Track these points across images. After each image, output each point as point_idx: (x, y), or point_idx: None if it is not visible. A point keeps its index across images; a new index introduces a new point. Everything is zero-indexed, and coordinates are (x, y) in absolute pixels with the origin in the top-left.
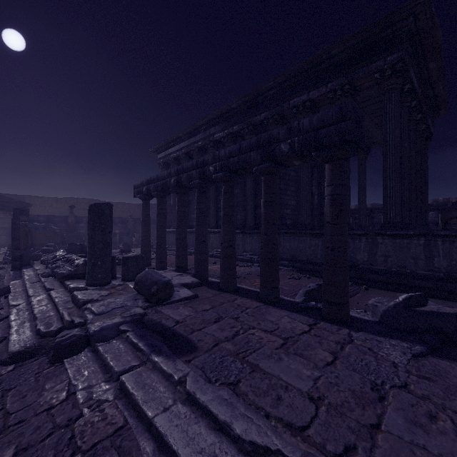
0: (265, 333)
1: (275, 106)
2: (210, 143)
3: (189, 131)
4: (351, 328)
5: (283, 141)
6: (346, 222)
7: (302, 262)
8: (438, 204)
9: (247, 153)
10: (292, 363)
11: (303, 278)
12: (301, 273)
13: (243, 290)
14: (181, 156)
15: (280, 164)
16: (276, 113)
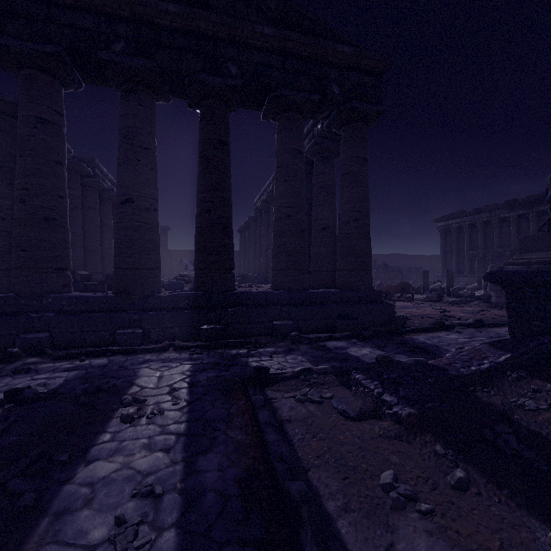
0: None
1: None
2: (495, 219)
3: (475, 211)
4: None
5: None
6: None
7: None
8: None
9: None
10: None
11: None
12: None
13: None
14: (465, 226)
15: None
16: None
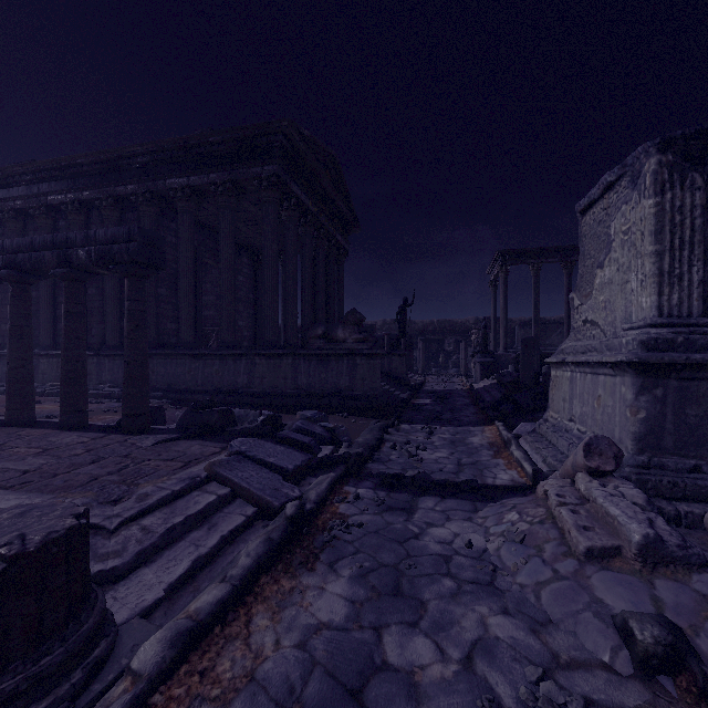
0: (28, 449)
1: (147, 180)
2: (40, 207)
3: None
4: (139, 435)
5: (81, 247)
6: (145, 337)
7: (180, 391)
8: (367, 325)
9: (41, 251)
10: (34, 460)
11: (170, 409)
12: (175, 404)
13: (47, 423)
14: None
15: (85, 271)
16: (148, 190)
